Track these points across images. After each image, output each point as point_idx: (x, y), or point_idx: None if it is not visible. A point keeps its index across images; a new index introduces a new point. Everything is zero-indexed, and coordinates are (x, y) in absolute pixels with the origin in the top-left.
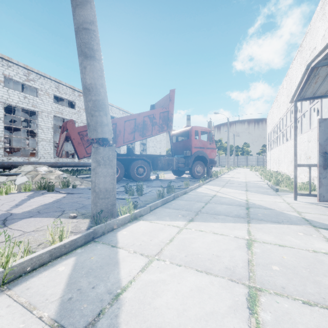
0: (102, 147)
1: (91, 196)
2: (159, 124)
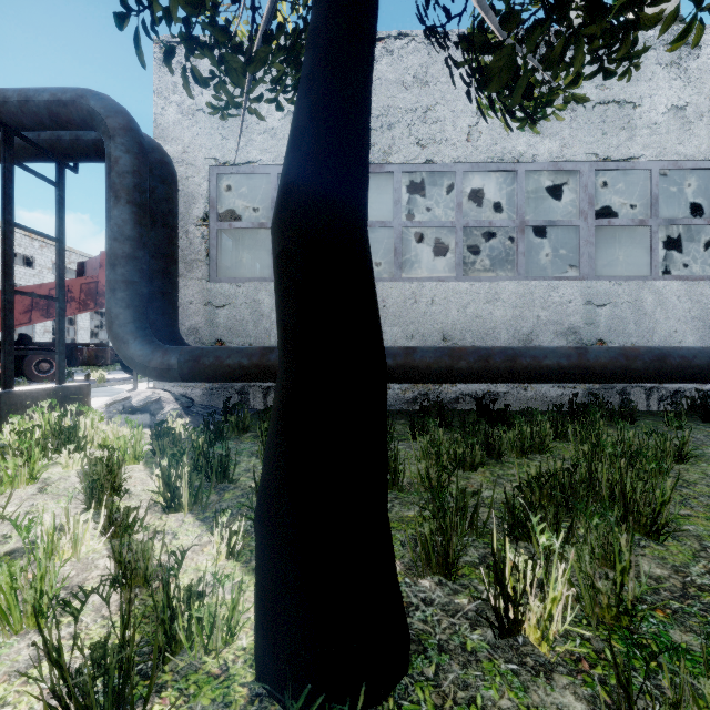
0: None
1: None
2: (79, 300)
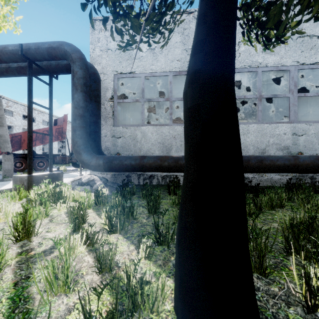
0: (7, 155)
1: (2, 172)
2: (55, 135)
